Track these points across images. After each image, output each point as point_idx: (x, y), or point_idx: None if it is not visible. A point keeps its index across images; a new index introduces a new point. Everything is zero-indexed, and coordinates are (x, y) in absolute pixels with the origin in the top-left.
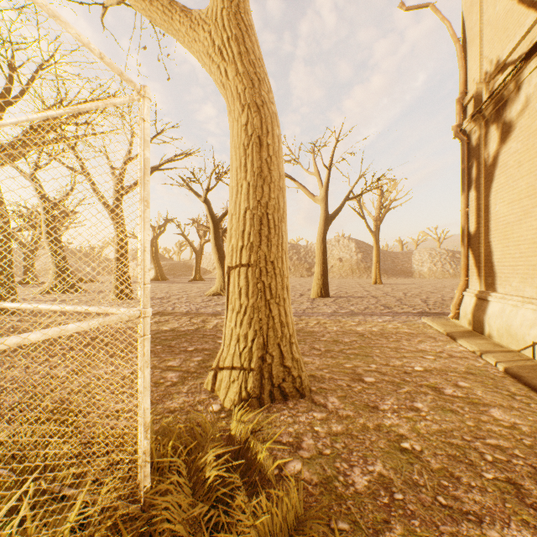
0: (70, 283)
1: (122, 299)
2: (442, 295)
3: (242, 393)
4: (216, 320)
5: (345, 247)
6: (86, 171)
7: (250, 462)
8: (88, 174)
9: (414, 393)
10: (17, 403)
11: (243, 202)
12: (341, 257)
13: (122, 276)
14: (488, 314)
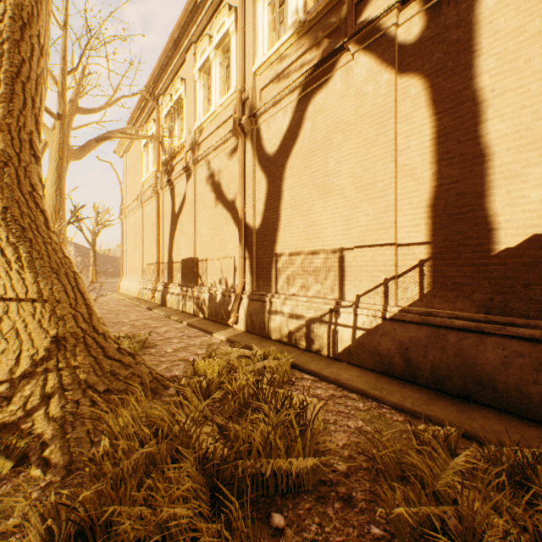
0: None
1: None
2: None
3: None
4: None
5: None
6: None
7: None
8: None
9: None
10: None
11: None
12: None
13: None
14: (126, 286)
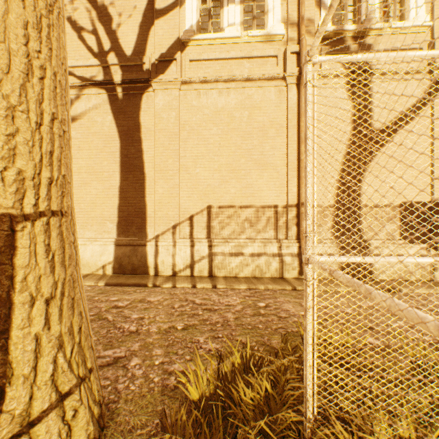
0: None
1: None
2: None
3: (95, 411)
4: None
5: None
6: None
7: (234, 377)
8: None
9: (118, 315)
10: None
11: (49, 101)
12: None
13: None
14: None
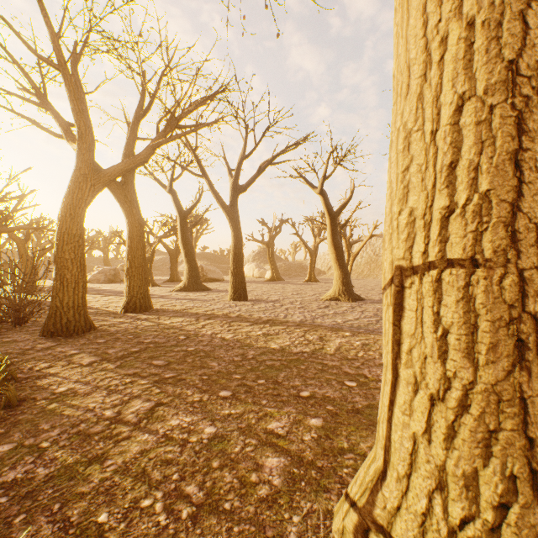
0: (198, 282)
1: (237, 300)
2: None
3: None
4: (338, 339)
5: None
6: (205, 174)
7: None
8: (207, 177)
9: None
10: (48, 475)
11: (450, 83)
12: None
13: (237, 277)
14: None
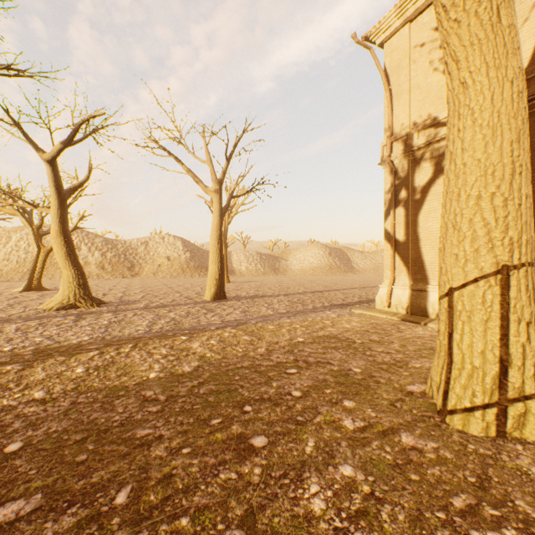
0: None
1: None
2: (301, 290)
3: None
4: (193, 344)
5: (172, 245)
6: None
7: None
8: None
9: None
10: None
11: (524, 186)
12: (169, 255)
13: None
14: (431, 301)
